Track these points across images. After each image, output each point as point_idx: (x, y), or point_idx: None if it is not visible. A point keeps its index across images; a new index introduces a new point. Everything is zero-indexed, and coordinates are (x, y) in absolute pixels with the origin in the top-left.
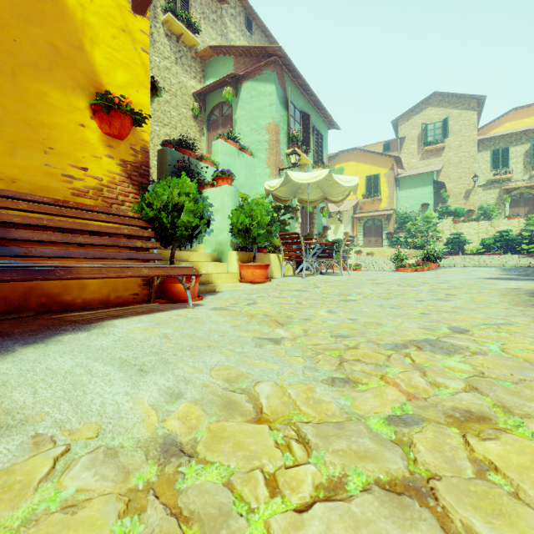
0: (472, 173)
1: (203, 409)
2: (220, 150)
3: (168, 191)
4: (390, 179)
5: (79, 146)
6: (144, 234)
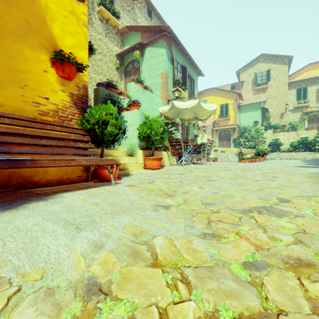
0: (285, 103)
1: (117, 256)
2: (132, 89)
3: (99, 112)
4: (235, 106)
5: (43, 84)
6: (84, 139)
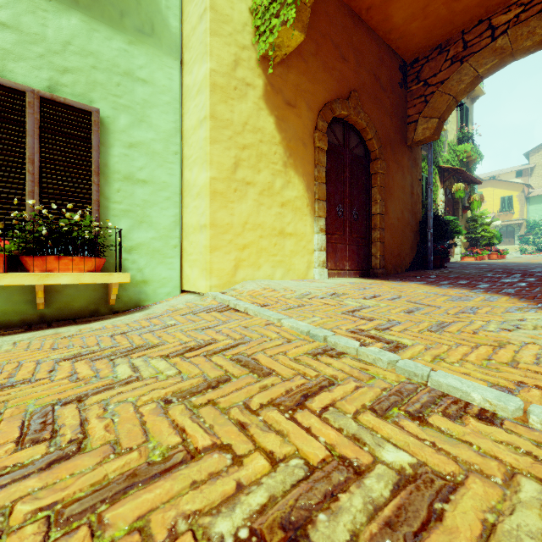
0: None
1: None
2: None
3: None
4: (521, 199)
5: None
6: None
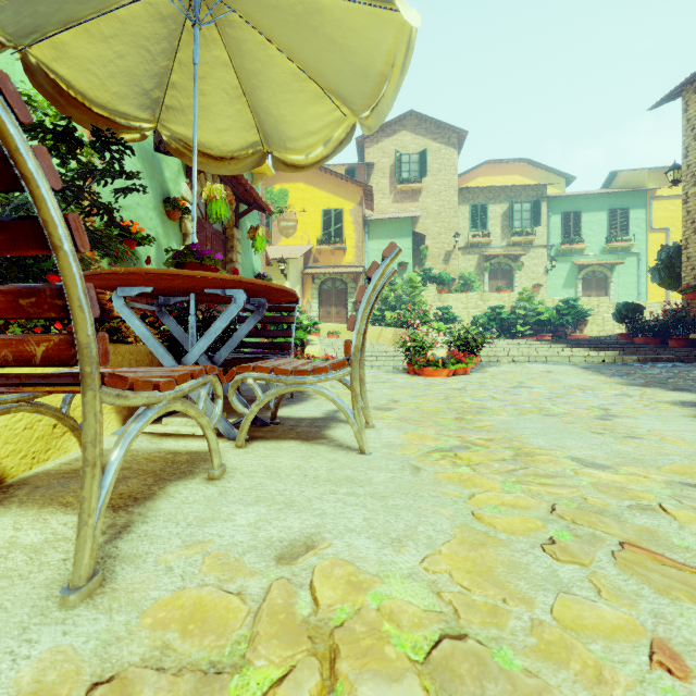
0: (453, 230)
1: None
2: None
3: None
4: (358, 220)
5: None
6: None
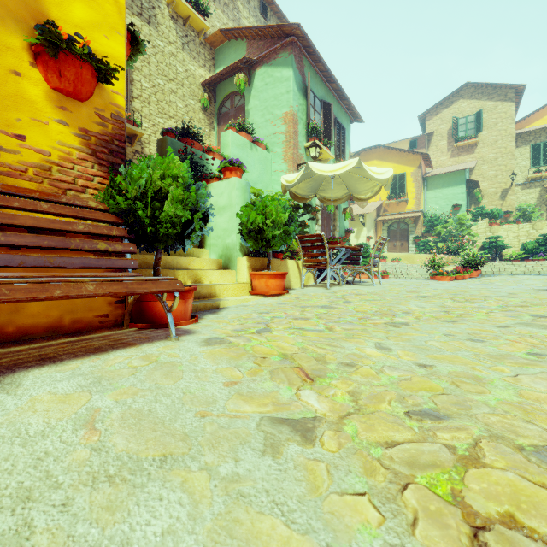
0: (509, 171)
1: None
2: (230, 142)
3: (147, 172)
4: (417, 179)
5: (11, 103)
6: (112, 231)
